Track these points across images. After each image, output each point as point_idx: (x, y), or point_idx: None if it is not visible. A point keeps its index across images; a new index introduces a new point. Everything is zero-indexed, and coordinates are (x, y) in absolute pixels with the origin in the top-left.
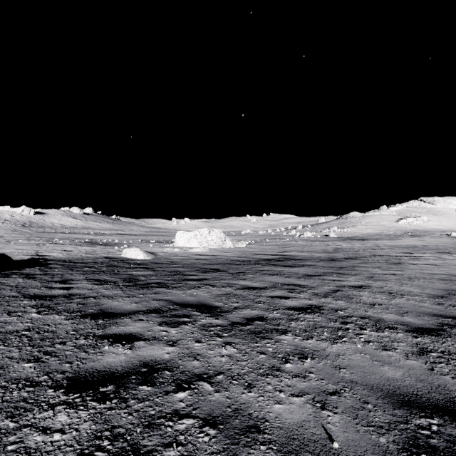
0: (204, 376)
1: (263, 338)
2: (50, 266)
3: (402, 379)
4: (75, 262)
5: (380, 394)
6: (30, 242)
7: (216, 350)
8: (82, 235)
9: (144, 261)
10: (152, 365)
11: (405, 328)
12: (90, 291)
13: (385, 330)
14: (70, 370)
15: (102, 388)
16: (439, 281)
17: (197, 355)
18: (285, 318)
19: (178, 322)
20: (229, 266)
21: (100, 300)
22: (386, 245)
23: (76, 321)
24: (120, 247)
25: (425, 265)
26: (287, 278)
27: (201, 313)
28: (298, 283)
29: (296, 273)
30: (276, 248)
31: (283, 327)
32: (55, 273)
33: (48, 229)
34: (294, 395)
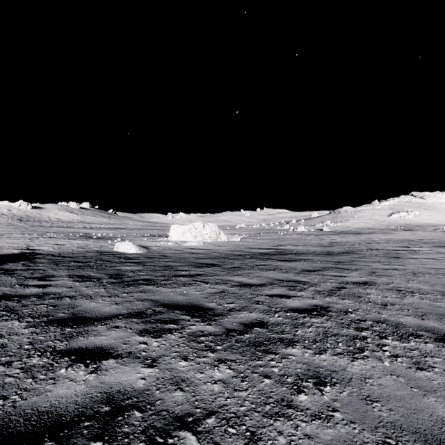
0: (188, 420)
1: (266, 353)
2: (35, 261)
3: None
4: (63, 256)
5: None
6: (24, 236)
7: (207, 372)
8: (77, 229)
9: (136, 256)
10: (118, 399)
11: (432, 336)
12: (69, 290)
13: (410, 340)
14: None
15: None
16: None
17: (181, 381)
18: (289, 324)
19: (162, 330)
20: (224, 260)
21: (76, 300)
22: (381, 239)
23: (38, 330)
24: (114, 241)
25: (425, 259)
26: (285, 274)
27: (190, 317)
28: (297, 280)
29: (294, 268)
30: (271, 242)
31: (289, 336)
32: (37, 268)
33: (45, 223)
34: None
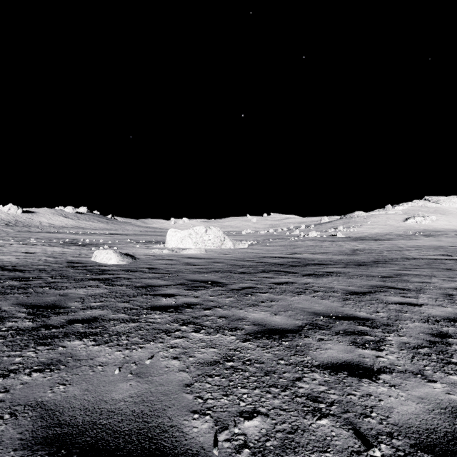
0: None
1: None
2: None
3: None
4: (13, 270)
5: None
6: None
7: None
8: (67, 235)
9: (114, 268)
10: None
11: None
12: None
13: None
14: None
15: None
16: None
17: None
18: None
19: None
20: (230, 275)
21: None
22: (408, 245)
23: None
24: (99, 248)
25: None
26: (326, 301)
27: None
28: (353, 315)
29: (331, 288)
30: (283, 249)
31: None
32: None
33: (34, 228)
34: None
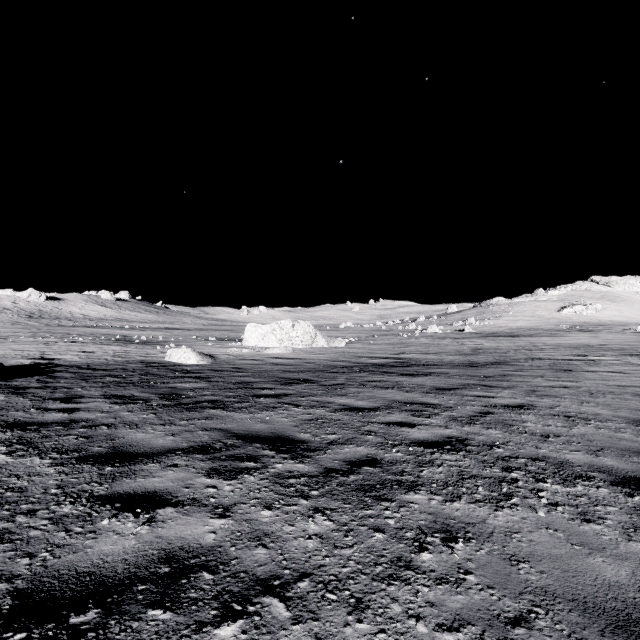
0: (273, 583)
1: (379, 500)
2: (55, 375)
3: (635, 585)
4: (94, 369)
5: (604, 622)
6: (36, 340)
7: (299, 524)
8: (112, 330)
9: (198, 368)
10: (180, 558)
11: (607, 479)
12: (105, 415)
13: (576, 483)
14: (25, 572)
15: (76, 617)
16: (635, 398)
17: (263, 535)
18: (411, 461)
19: (237, 469)
20: (322, 374)
21: (117, 430)
22: (547, 344)
23: (67, 469)
24: (165, 347)
25: (607, 373)
26: (408, 394)
27: (276, 452)
28: (425, 402)
29: (421, 385)
30: (389, 348)
31: (410, 477)
32: (59, 385)
33: (65, 321)
34: (444, 626)
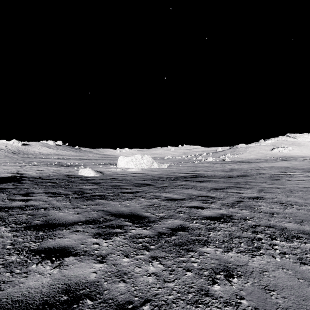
0: (128, 307)
1: (188, 251)
2: (22, 182)
3: None
4: (42, 179)
5: None
6: (16, 164)
7: (143, 266)
8: (53, 159)
9: (94, 178)
10: (74, 290)
11: (309, 238)
12: (44, 203)
13: (293, 240)
14: None
15: None
16: None
17: (123, 274)
18: (204, 228)
19: (111, 233)
20: (156, 181)
21: (49, 211)
22: (266, 166)
23: (18, 233)
24: (78, 168)
25: (298, 181)
26: (200, 191)
27: (132, 223)
28: (208, 195)
29: (206, 187)
30: (189, 168)
31: (204, 237)
32: (23, 187)
33: (31, 155)
34: None
